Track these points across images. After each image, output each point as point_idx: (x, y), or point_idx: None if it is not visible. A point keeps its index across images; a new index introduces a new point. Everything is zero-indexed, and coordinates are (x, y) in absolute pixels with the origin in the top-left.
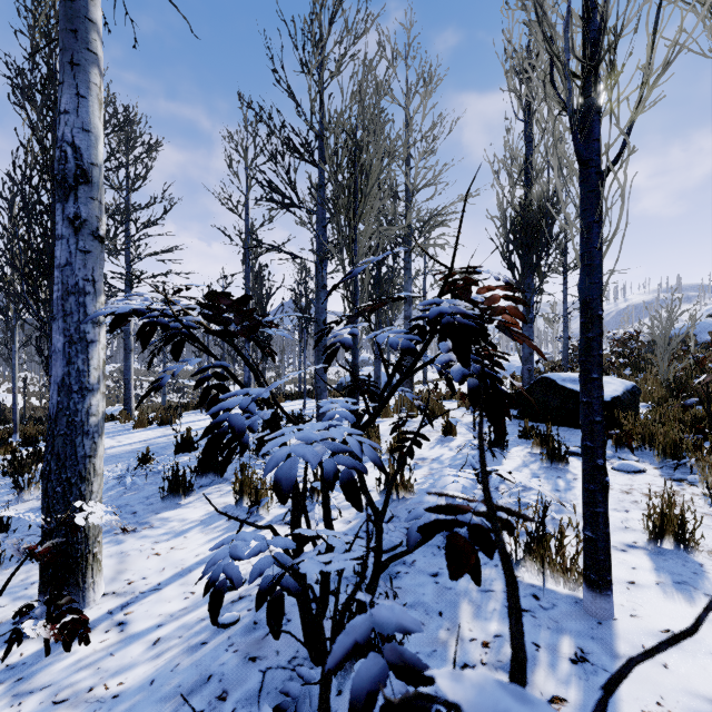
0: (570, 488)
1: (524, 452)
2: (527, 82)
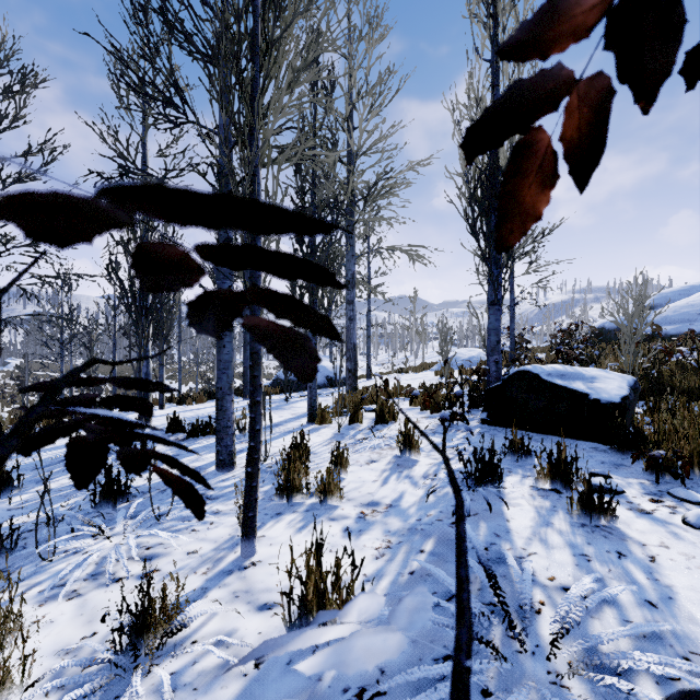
0: (669, 595)
1: (526, 486)
2: (498, 4)
